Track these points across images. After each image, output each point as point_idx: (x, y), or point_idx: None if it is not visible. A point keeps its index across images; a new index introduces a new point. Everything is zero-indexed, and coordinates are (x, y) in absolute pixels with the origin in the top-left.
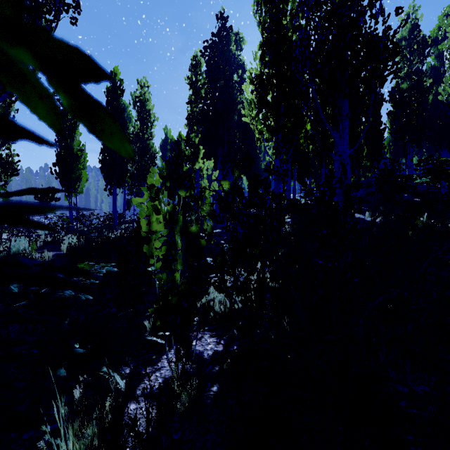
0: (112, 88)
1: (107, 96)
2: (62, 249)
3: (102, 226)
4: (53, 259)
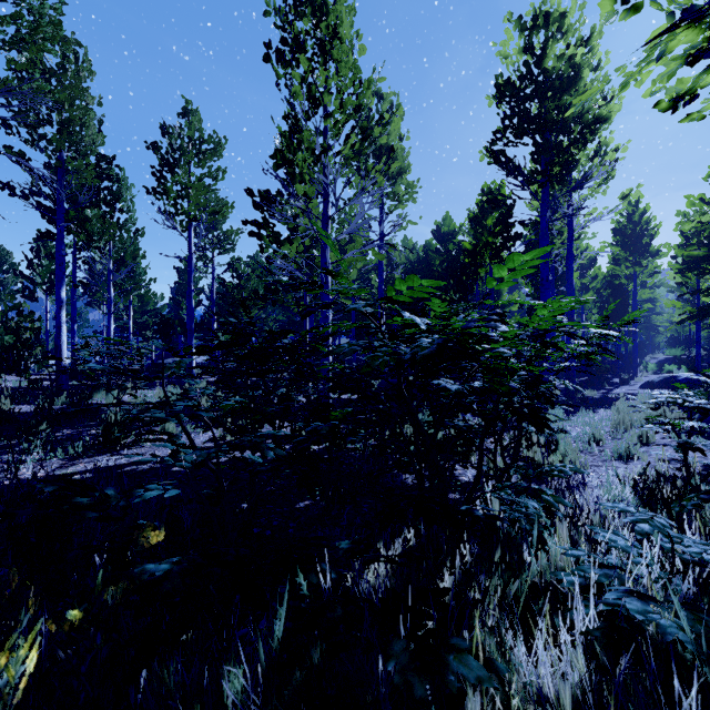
0: None
1: None
2: None
3: None
4: None
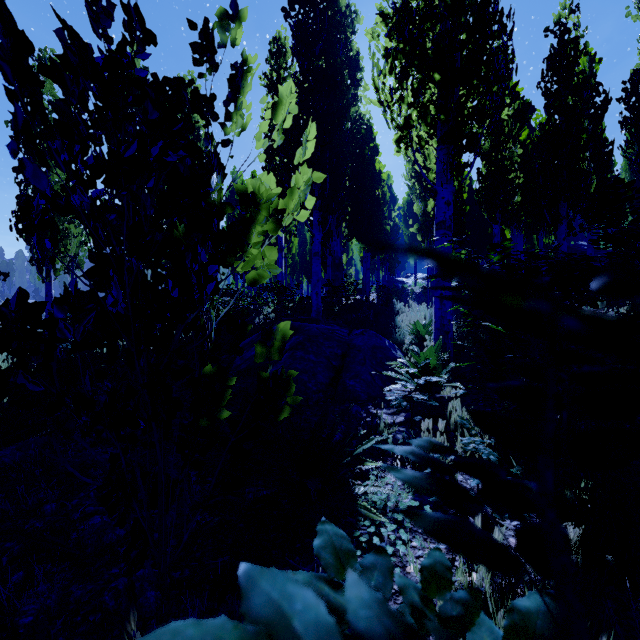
0: None
1: None
2: None
3: None
4: None
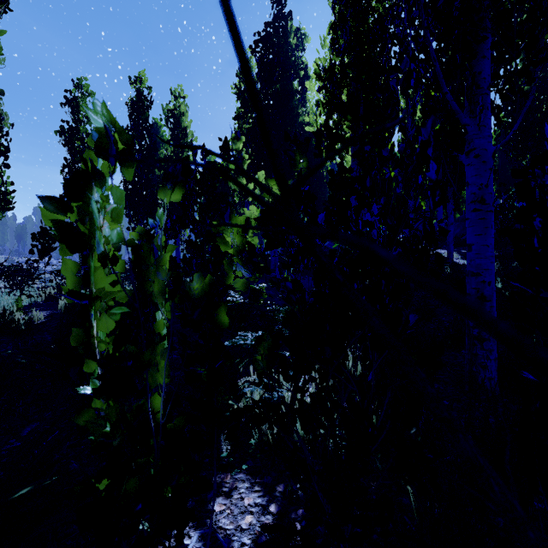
0: (137, 99)
1: (131, 109)
2: (59, 307)
3: (126, 275)
4: (45, 321)
